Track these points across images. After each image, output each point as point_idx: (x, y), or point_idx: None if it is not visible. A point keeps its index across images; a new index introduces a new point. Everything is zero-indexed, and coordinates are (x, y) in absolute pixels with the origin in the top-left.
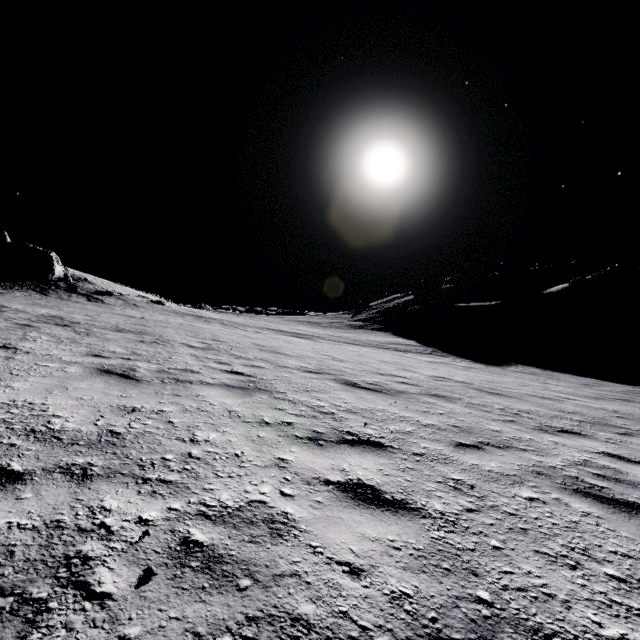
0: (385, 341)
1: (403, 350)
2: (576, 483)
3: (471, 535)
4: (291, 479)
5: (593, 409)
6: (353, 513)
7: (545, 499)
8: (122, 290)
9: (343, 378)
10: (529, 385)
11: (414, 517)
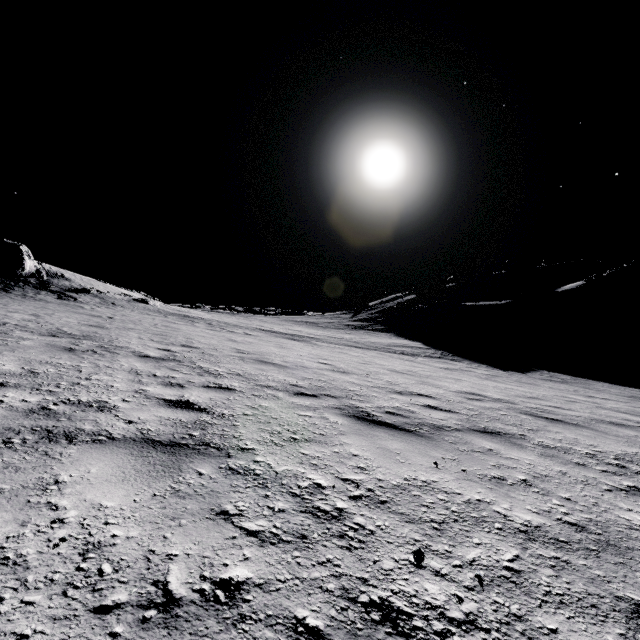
0: (389, 343)
1: (411, 354)
2: None
3: None
4: None
5: None
6: None
7: None
8: (103, 287)
9: (350, 404)
10: (576, 401)
11: None
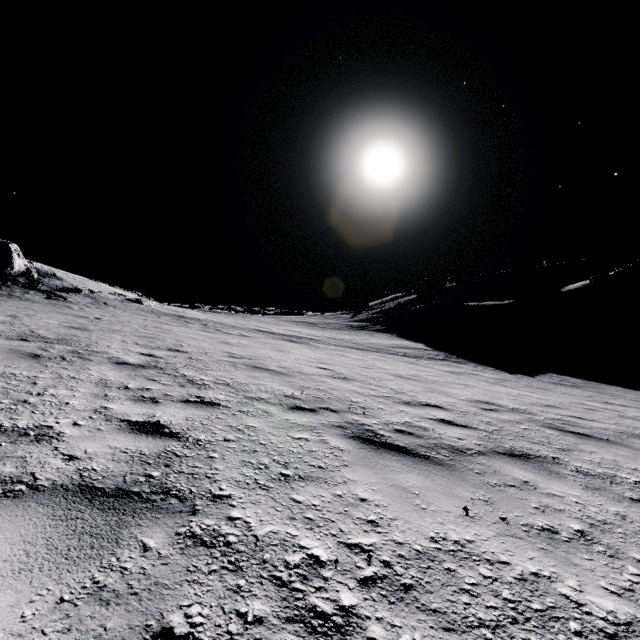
0: (390, 344)
1: (413, 355)
2: None
3: None
4: None
5: None
6: None
7: None
8: (96, 287)
9: (353, 420)
10: (595, 408)
11: None
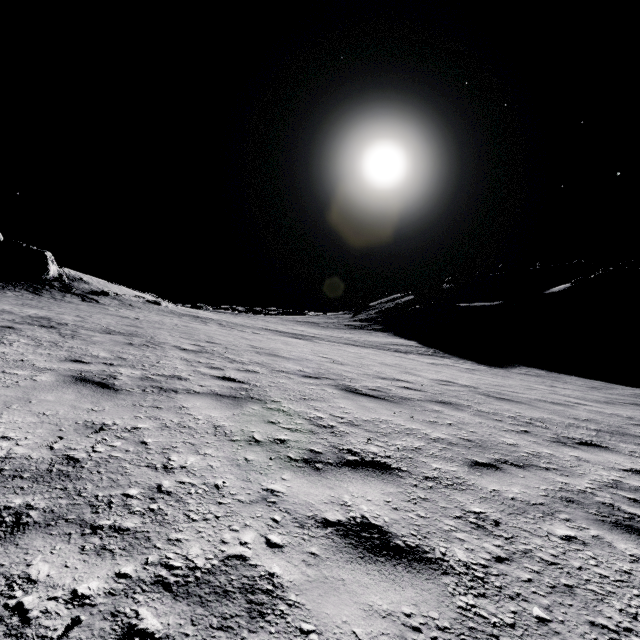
0: (385, 342)
1: (404, 351)
2: (613, 513)
3: (507, 600)
4: (281, 520)
5: (607, 416)
6: (357, 571)
7: (584, 538)
8: (118, 290)
9: (343, 383)
10: (536, 389)
11: (433, 573)
